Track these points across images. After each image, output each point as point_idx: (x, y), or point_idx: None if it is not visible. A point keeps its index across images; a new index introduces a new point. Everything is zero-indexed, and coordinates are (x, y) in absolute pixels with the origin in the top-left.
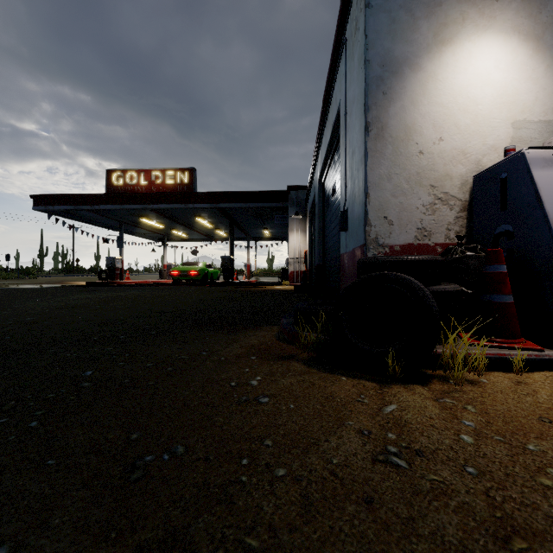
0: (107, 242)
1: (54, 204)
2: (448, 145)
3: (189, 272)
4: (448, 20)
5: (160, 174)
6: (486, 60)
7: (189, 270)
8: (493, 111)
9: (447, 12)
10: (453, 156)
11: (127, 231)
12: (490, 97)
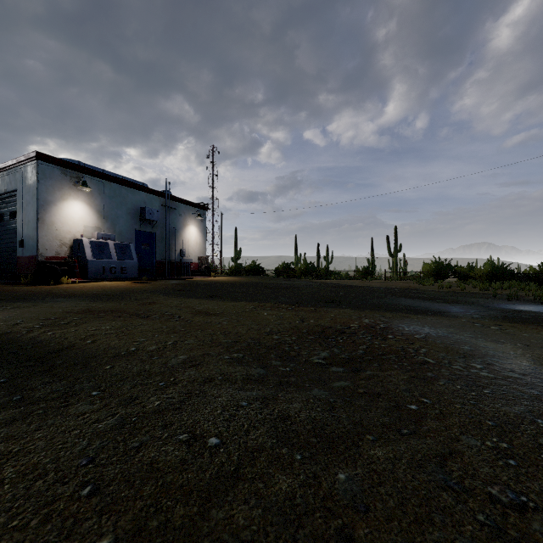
0: None
1: None
2: (66, 229)
3: None
4: (66, 193)
5: None
6: (77, 207)
7: None
8: (79, 222)
9: (65, 191)
10: (67, 232)
11: None
12: (78, 218)
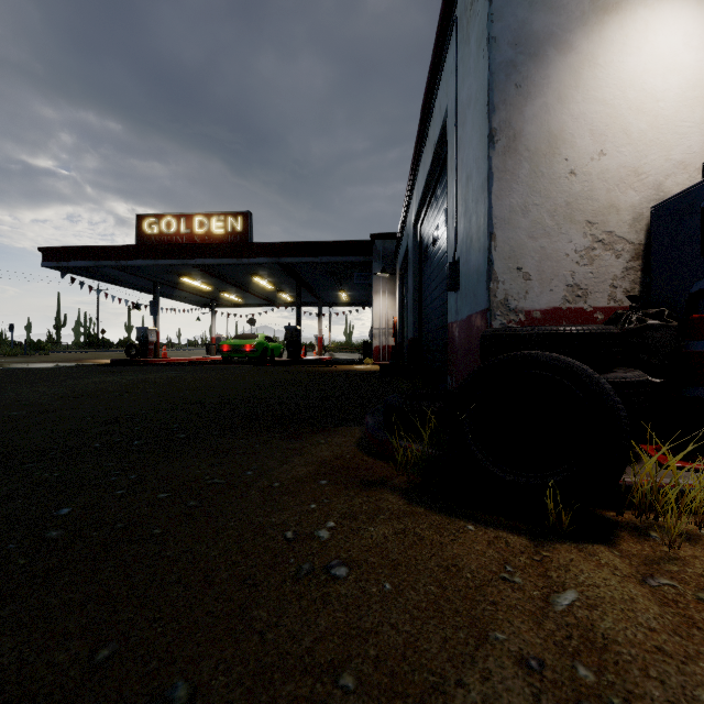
0: (138, 308)
1: (68, 259)
2: (614, 161)
3: (243, 347)
4: None
5: (205, 219)
6: (670, 34)
7: (243, 344)
8: (682, 111)
9: None
10: (620, 178)
11: (164, 294)
12: (676, 89)
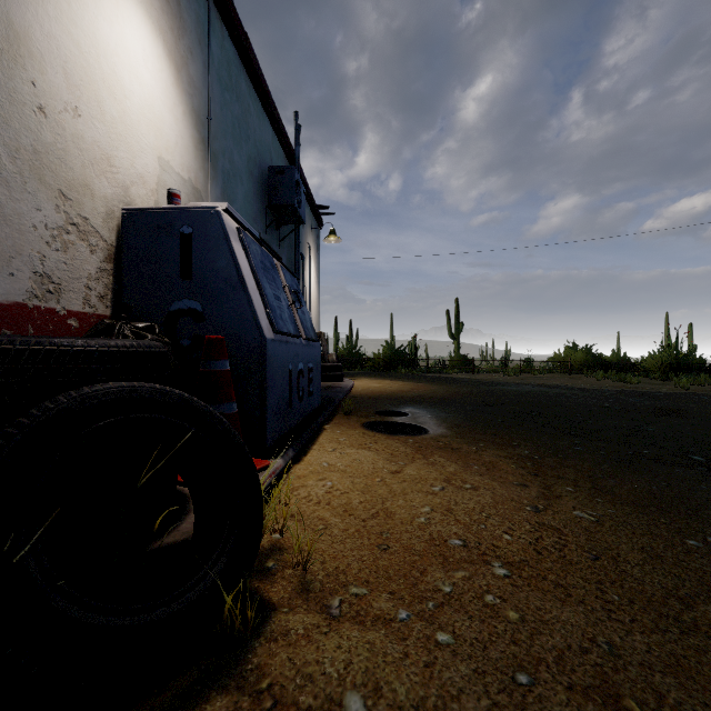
0: None
1: None
2: (89, 132)
3: None
4: None
5: None
6: (135, 36)
7: None
8: (142, 124)
9: None
10: (96, 157)
11: None
12: (139, 98)
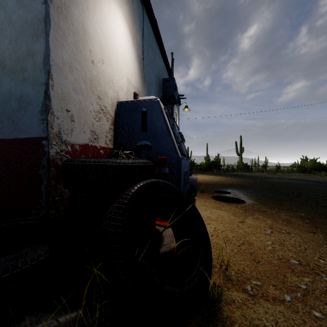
0: None
1: None
2: (106, 70)
3: None
4: None
5: None
6: (120, 26)
7: None
8: (122, 64)
9: None
10: (108, 80)
11: None
12: (121, 53)
